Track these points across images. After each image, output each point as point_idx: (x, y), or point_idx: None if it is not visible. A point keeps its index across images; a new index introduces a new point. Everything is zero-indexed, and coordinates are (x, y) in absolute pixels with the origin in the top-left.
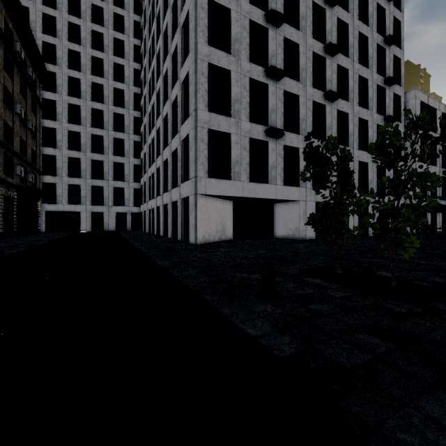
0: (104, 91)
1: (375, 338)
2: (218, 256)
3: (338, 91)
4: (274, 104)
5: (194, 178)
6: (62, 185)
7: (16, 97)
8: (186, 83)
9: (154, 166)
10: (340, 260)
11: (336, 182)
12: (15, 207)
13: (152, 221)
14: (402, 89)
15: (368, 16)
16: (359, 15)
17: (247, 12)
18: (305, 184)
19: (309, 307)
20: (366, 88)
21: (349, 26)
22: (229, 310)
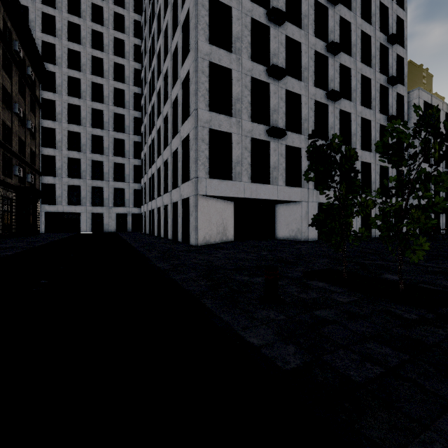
0: (104, 91)
1: (386, 348)
2: (219, 258)
3: (340, 91)
4: (276, 104)
5: (194, 178)
6: (62, 185)
7: (15, 96)
8: (186, 82)
9: (154, 166)
10: (345, 263)
11: (341, 182)
12: (14, 208)
13: (153, 222)
14: (405, 89)
15: (371, 15)
16: (362, 14)
17: (248, 10)
18: (307, 184)
19: (314, 313)
20: (368, 87)
21: (352, 24)
22: (230, 316)
